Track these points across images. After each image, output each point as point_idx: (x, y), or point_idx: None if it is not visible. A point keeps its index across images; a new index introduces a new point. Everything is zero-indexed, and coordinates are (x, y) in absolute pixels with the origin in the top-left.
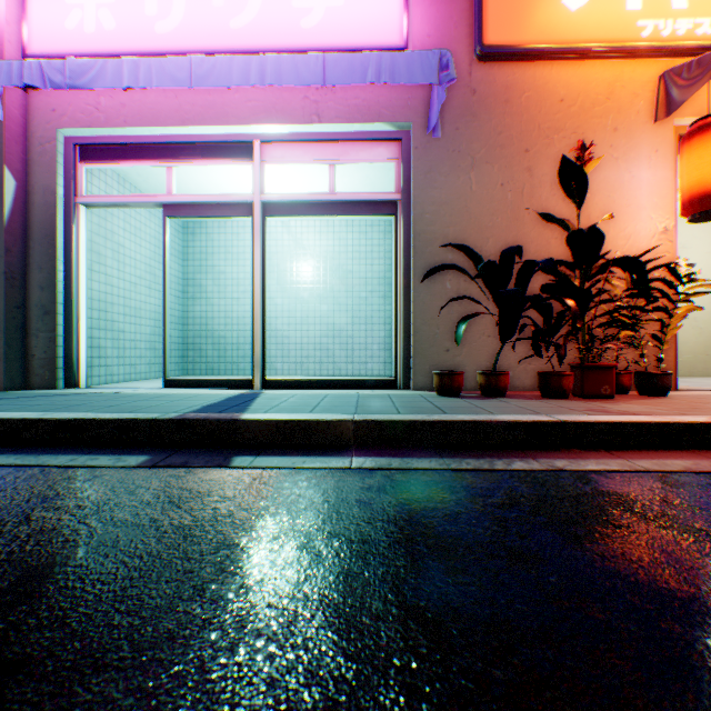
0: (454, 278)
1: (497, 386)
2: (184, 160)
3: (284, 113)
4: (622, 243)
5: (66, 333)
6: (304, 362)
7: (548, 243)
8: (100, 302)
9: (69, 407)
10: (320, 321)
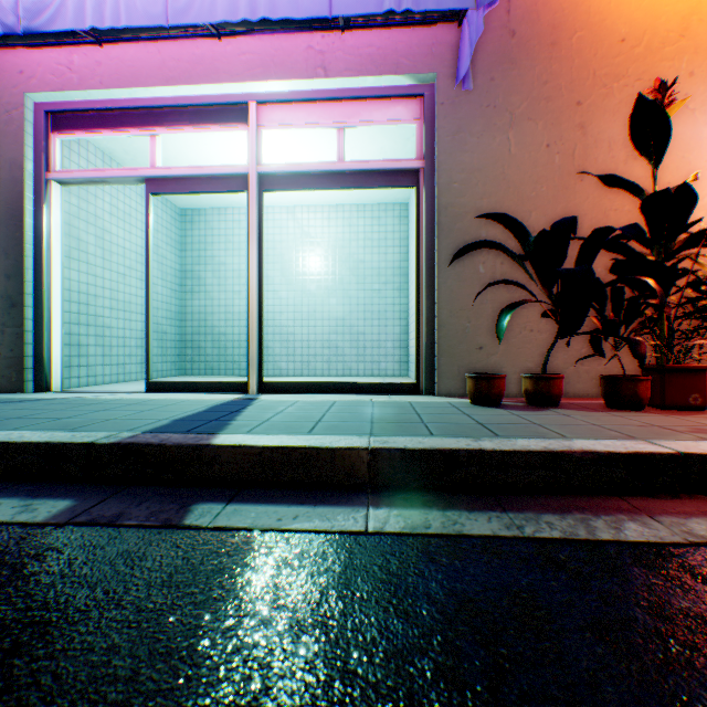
0: (489, 260)
1: (549, 393)
2: (170, 127)
3: (284, 67)
4: (700, 215)
5: (36, 329)
6: (311, 361)
7: (605, 216)
8: (80, 294)
9: (4, 420)
10: (328, 316)
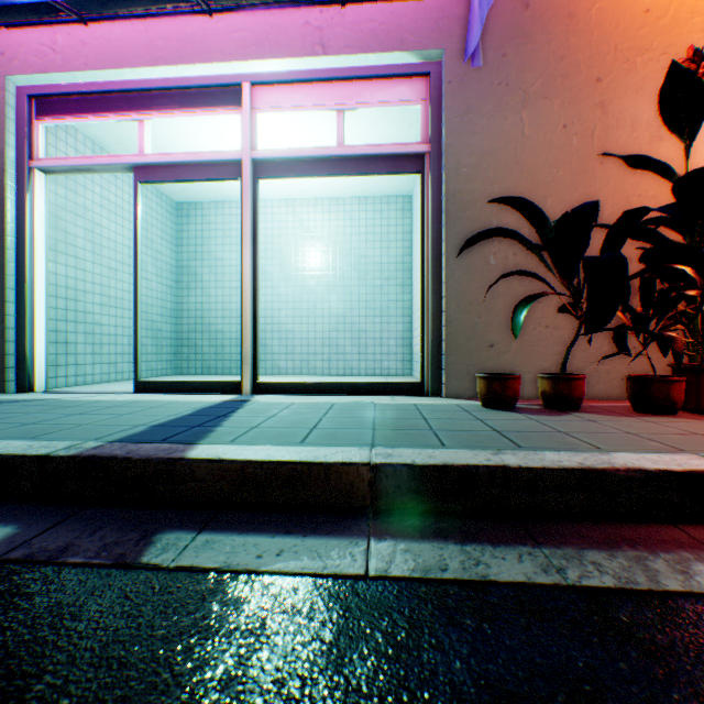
0: (500, 250)
1: (569, 395)
2: (159, 111)
3: (280, 45)
4: None
5: (18, 325)
6: (311, 360)
7: (628, 203)
8: (68, 289)
9: None
10: (329, 313)
